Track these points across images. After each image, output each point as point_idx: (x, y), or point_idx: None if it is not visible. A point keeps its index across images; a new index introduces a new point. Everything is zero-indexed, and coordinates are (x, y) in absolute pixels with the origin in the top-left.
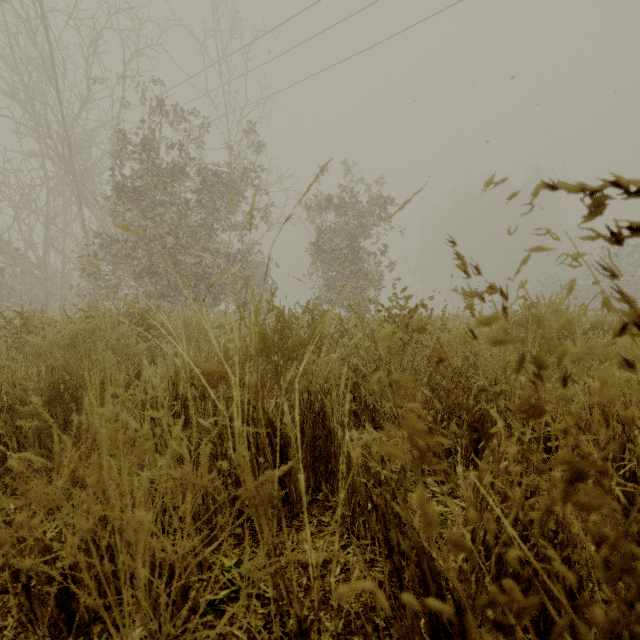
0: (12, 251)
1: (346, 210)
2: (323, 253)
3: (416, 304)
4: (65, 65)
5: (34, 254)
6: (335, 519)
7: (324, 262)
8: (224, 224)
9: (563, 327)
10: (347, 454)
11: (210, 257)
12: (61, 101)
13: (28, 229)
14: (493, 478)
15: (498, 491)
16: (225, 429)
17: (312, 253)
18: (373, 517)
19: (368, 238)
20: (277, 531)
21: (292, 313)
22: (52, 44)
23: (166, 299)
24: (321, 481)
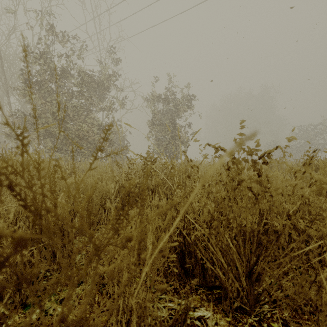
0: None
1: (168, 101)
2: (155, 125)
3: None
4: None
5: None
6: None
7: (156, 131)
8: (97, 107)
9: None
10: None
11: (87, 126)
12: None
13: None
14: None
15: None
16: None
17: (149, 125)
18: None
19: (180, 118)
20: None
21: (128, 159)
22: None
23: (60, 151)
24: None
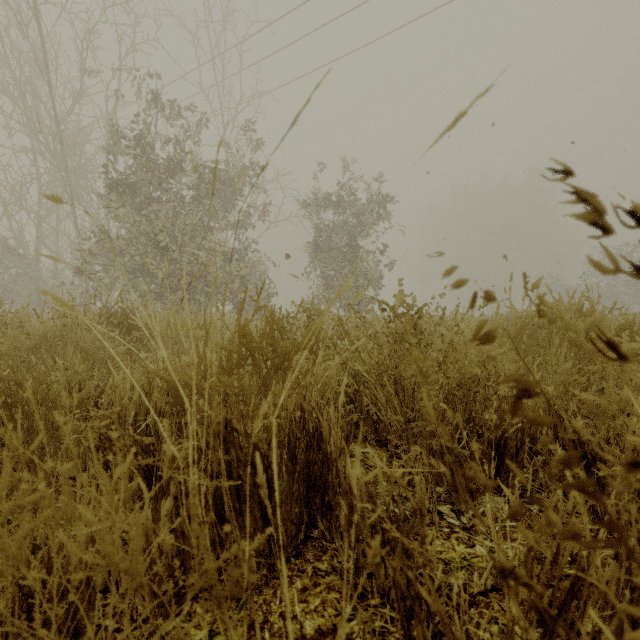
0: (2, 249)
1: (345, 208)
2: (321, 252)
3: (473, 295)
4: (56, 58)
5: (24, 252)
6: (334, 566)
7: (322, 261)
8: (220, 222)
9: (589, 328)
10: (349, 487)
11: (205, 255)
12: (52, 95)
13: (18, 226)
14: (558, 544)
15: (528, 524)
16: (200, 454)
17: (310, 252)
18: (382, 569)
19: (367, 237)
20: (262, 585)
21: (288, 313)
22: (42, 36)
23: (160, 299)
24: (317, 515)
